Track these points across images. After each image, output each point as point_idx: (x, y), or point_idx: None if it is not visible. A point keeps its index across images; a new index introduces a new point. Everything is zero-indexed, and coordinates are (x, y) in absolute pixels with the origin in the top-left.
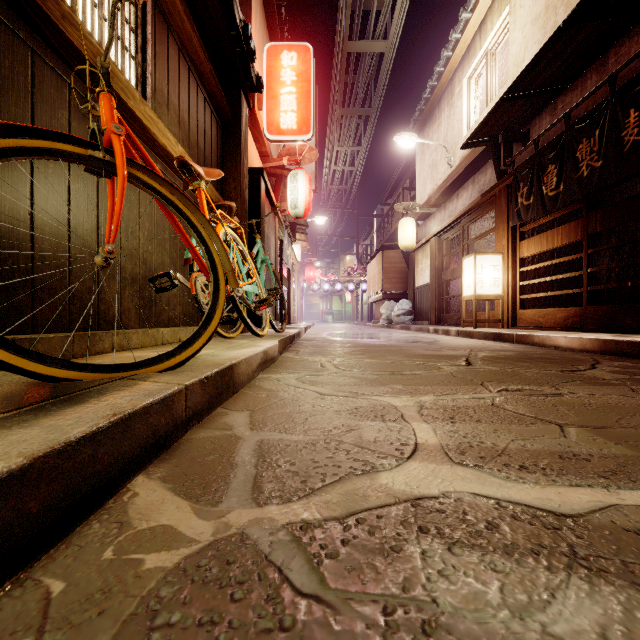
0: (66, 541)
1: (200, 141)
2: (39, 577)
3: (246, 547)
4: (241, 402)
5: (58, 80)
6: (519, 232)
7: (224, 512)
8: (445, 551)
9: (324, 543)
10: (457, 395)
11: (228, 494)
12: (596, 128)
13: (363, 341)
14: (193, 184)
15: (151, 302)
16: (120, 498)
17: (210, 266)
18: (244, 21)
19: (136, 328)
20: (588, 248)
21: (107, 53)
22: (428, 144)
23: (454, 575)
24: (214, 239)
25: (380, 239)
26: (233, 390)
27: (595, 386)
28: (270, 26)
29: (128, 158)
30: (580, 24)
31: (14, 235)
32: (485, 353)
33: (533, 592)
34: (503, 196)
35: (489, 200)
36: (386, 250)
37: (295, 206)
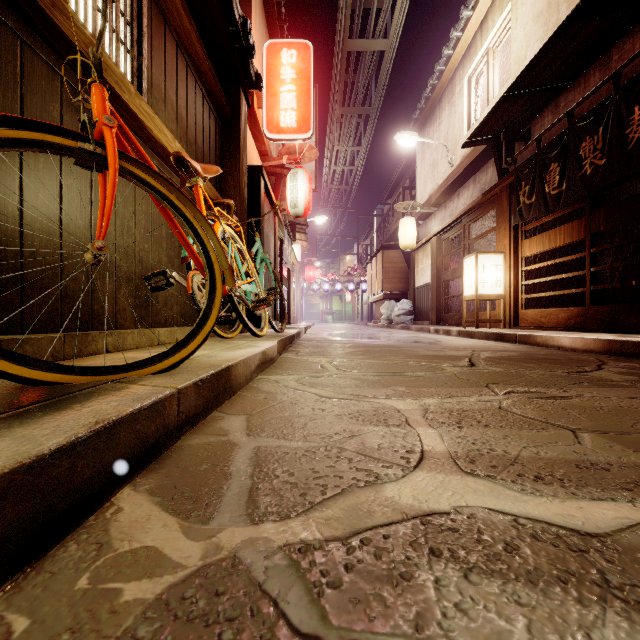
0: (37, 566)
1: (198, 138)
2: (1, 612)
3: (238, 574)
4: (238, 405)
5: (49, 71)
6: (521, 231)
7: (215, 531)
8: (461, 579)
9: (325, 569)
10: (462, 398)
11: (220, 509)
12: (600, 125)
13: (363, 341)
14: (190, 181)
15: (147, 302)
16: (102, 514)
17: (206, 264)
18: (243, 17)
19: (132, 328)
20: (591, 247)
21: (99, 43)
22: (428, 143)
23: (473, 609)
24: (211, 236)
25: (380, 239)
26: (230, 392)
27: (604, 388)
28: (270, 24)
29: (121, 151)
30: (584, 20)
31: (2, 231)
32: (488, 353)
33: (565, 631)
34: (505, 195)
35: (490, 199)
36: (386, 250)
37: (295, 205)
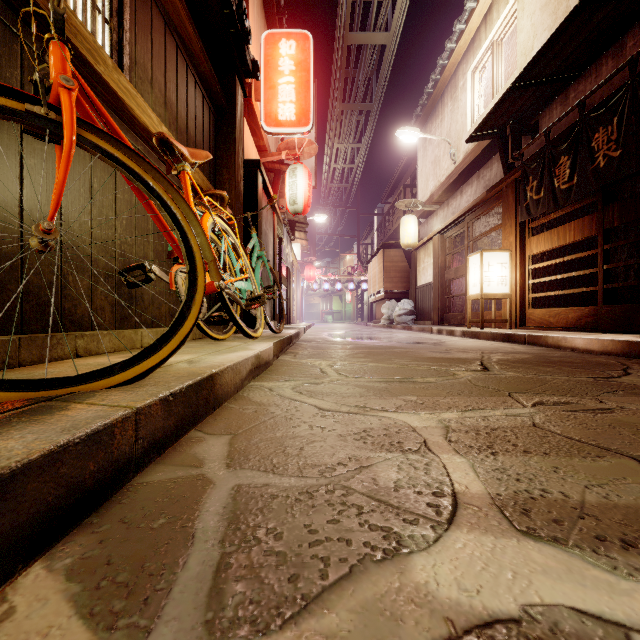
0: None
1: (190, 126)
2: None
3: None
4: (222, 421)
5: (6, 32)
6: (527, 228)
7: None
8: None
9: None
10: (486, 411)
11: (165, 612)
12: (614, 115)
13: (365, 342)
14: (176, 166)
15: (131, 300)
16: None
17: (186, 254)
18: None
19: (112, 329)
20: (604, 244)
21: None
22: (430, 140)
23: None
24: (193, 223)
25: (381, 238)
26: (214, 405)
27: None
28: (268, 16)
29: (83, 120)
30: (598, 3)
31: None
32: (499, 356)
33: None
34: (510, 191)
35: (495, 195)
36: (387, 249)
37: (294, 202)
